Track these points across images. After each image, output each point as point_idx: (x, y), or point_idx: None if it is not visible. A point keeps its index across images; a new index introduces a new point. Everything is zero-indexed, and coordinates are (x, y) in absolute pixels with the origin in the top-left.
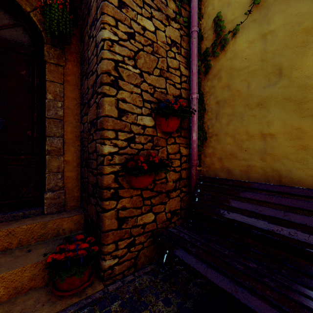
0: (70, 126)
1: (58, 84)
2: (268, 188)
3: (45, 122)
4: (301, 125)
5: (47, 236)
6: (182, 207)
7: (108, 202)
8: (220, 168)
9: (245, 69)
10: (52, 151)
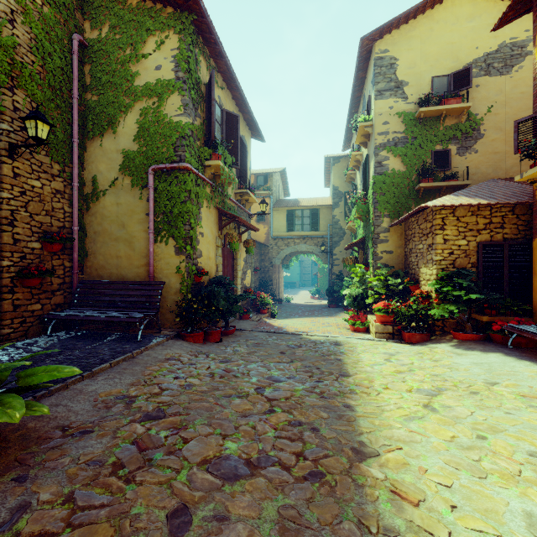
0: None
1: None
2: (113, 283)
3: None
4: (131, 254)
5: None
6: (66, 302)
7: (7, 295)
8: (96, 275)
9: (110, 218)
10: None
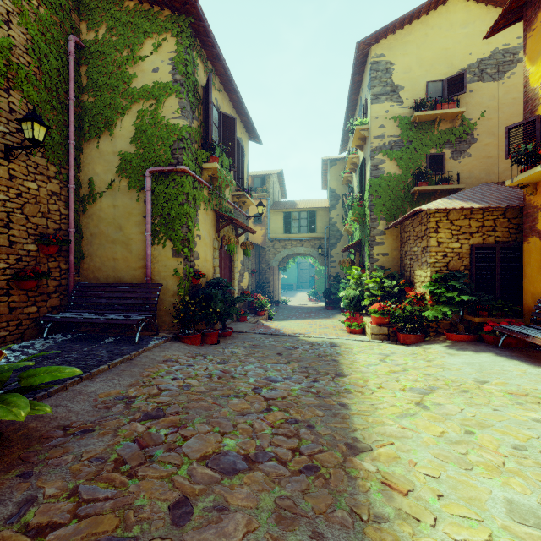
0: None
1: None
2: (110, 285)
3: None
4: (128, 256)
5: None
6: (62, 305)
7: (2, 297)
8: (93, 277)
9: (106, 220)
10: None
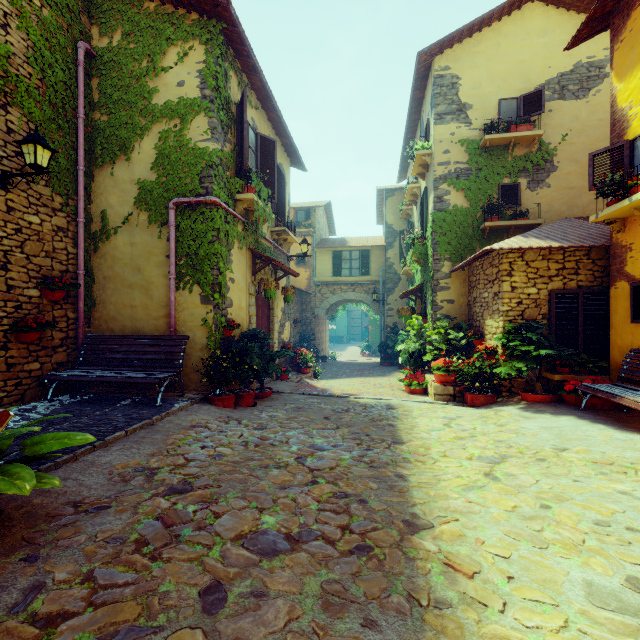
0: None
1: None
2: (126, 337)
3: None
4: (148, 303)
5: None
6: (69, 361)
7: None
8: (106, 328)
9: (122, 260)
10: None
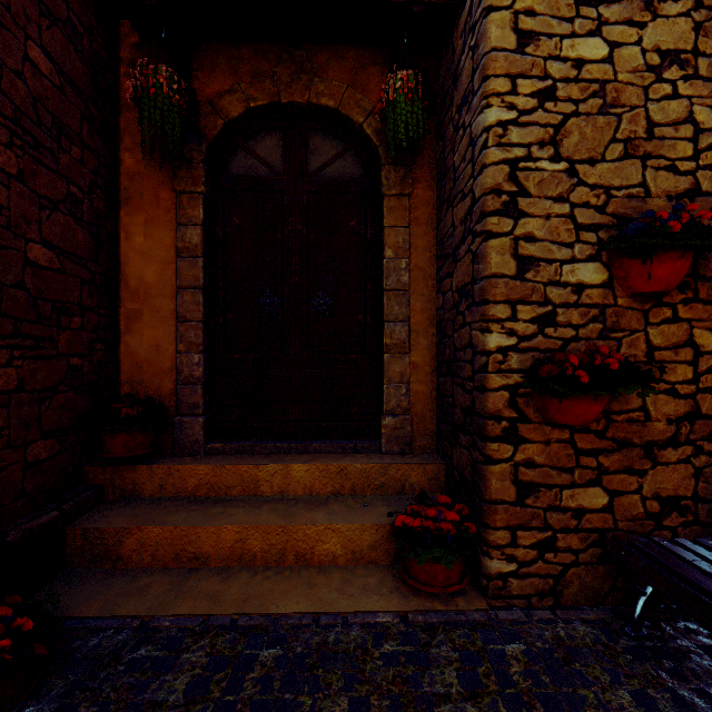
0: (420, 300)
1: (402, 228)
2: None
3: (381, 298)
4: None
5: (388, 489)
6: (700, 494)
7: (496, 446)
8: None
9: None
10: (393, 347)
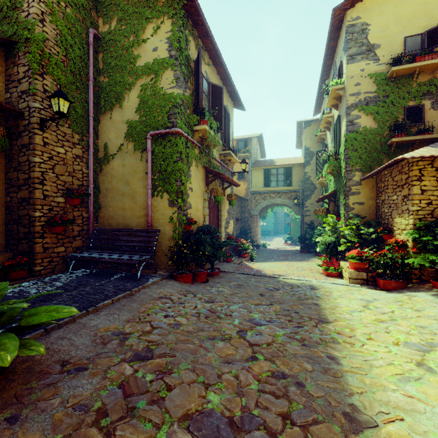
0: None
1: None
2: (119, 230)
3: None
4: (133, 206)
5: None
6: (84, 246)
7: (38, 239)
8: (107, 224)
9: (117, 177)
10: None
